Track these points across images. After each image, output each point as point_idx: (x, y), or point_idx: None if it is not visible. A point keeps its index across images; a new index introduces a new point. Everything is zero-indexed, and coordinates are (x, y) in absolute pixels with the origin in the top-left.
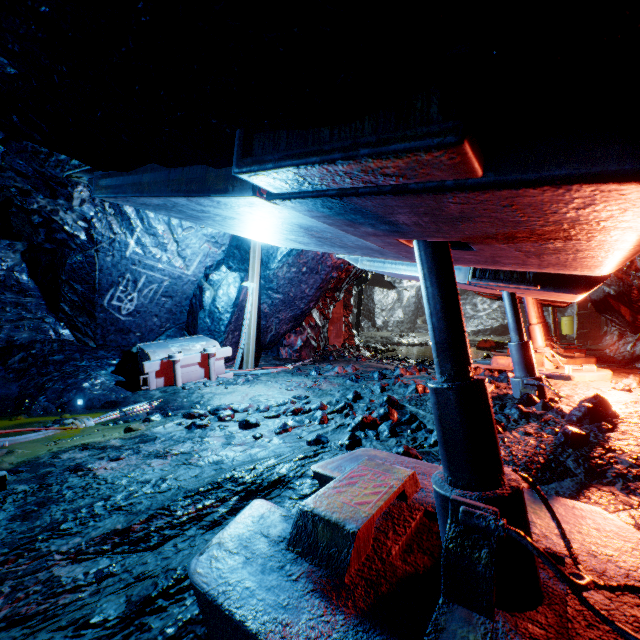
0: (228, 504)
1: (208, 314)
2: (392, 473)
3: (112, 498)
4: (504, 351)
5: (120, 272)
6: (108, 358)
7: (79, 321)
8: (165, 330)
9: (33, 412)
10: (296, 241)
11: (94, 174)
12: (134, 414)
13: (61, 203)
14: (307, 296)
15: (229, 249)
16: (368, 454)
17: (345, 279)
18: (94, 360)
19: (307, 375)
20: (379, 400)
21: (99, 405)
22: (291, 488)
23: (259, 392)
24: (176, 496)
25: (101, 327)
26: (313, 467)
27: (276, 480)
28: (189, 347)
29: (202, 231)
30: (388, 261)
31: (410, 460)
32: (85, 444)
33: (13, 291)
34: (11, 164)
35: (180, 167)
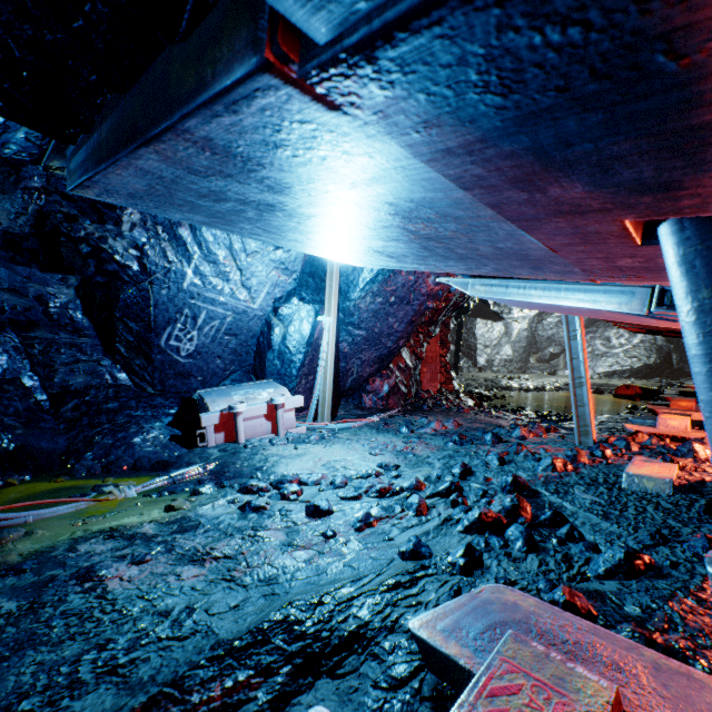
0: (274, 683)
1: (277, 355)
2: (573, 692)
3: (110, 645)
4: (663, 403)
5: (177, 307)
6: (165, 407)
7: (136, 364)
8: (230, 373)
9: (76, 473)
10: (384, 253)
11: (67, 155)
12: (184, 481)
13: (110, 229)
14: (395, 332)
15: (301, 277)
16: (502, 600)
17: (442, 310)
18: (150, 409)
19: (396, 432)
20: (498, 479)
21: (148, 466)
22: (376, 657)
23: (335, 456)
24: (198, 654)
25: (159, 371)
26: (412, 625)
27: (352, 634)
28: (254, 395)
29: (269, 256)
30: (513, 284)
31: (581, 624)
32: (113, 528)
33: (67, 331)
34: (56, 186)
35: (136, 81)
